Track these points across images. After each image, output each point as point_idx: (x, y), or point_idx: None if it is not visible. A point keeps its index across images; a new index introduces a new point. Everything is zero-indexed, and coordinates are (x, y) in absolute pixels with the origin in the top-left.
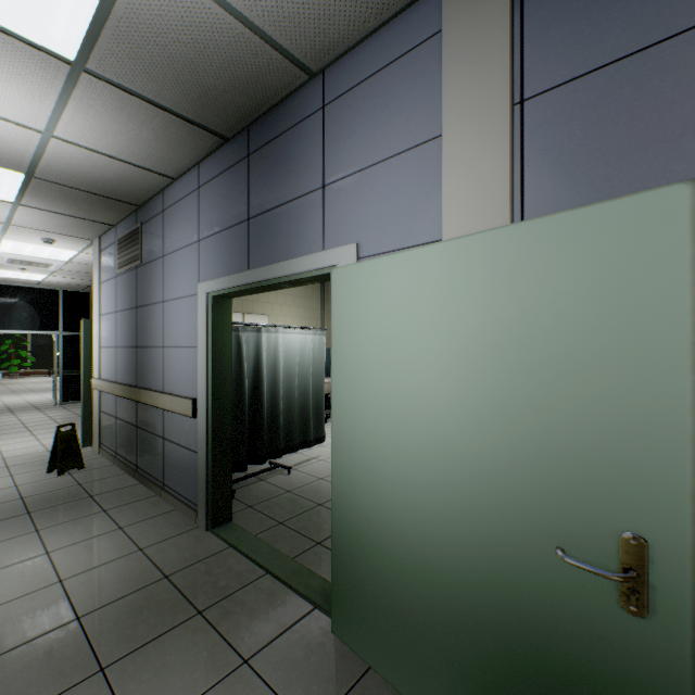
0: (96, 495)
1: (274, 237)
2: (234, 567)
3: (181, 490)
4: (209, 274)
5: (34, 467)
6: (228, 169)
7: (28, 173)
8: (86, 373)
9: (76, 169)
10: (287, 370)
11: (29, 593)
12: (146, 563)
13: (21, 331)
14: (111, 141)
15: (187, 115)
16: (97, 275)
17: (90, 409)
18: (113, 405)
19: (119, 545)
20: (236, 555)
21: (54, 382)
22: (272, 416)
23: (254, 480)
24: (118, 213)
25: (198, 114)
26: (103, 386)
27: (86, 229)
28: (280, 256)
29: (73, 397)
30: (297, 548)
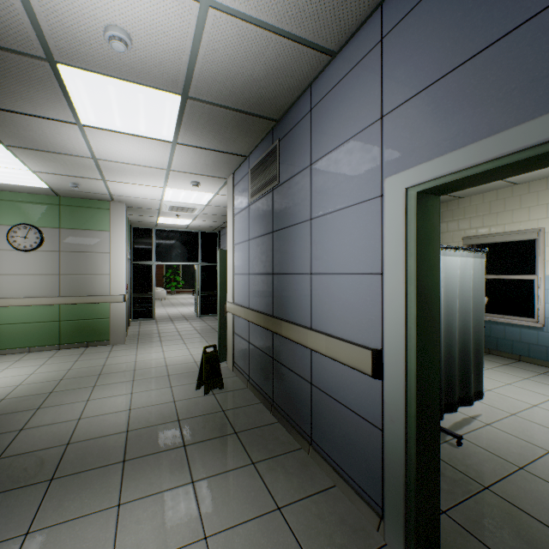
0: (239, 432)
1: None
2: None
3: (343, 463)
4: (406, 159)
5: (186, 379)
6: None
7: (183, 93)
8: (221, 296)
9: (227, 71)
10: (445, 304)
11: None
12: None
13: (176, 263)
14: None
15: None
16: (230, 209)
17: (224, 329)
18: (245, 329)
19: None
20: None
21: (195, 300)
22: None
23: None
24: (254, 137)
25: None
26: (236, 310)
27: (223, 166)
28: None
29: (207, 312)
30: None
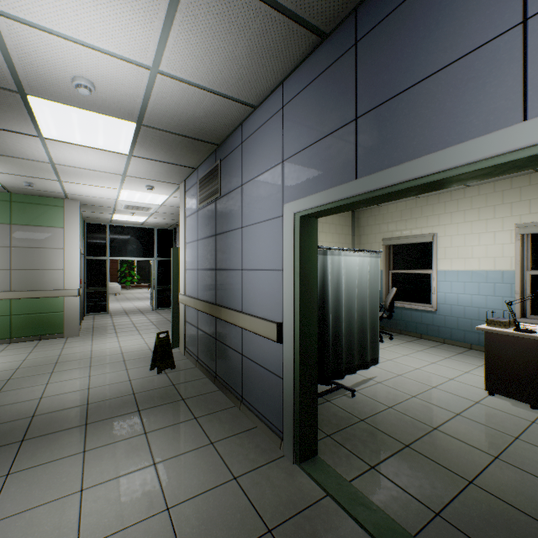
0: (186, 399)
1: (402, 128)
2: (343, 534)
3: (261, 409)
4: (295, 193)
5: (141, 363)
6: (323, 72)
7: (138, 121)
8: (174, 289)
9: (174, 111)
10: (347, 292)
11: (141, 520)
12: (243, 500)
13: (132, 258)
14: (206, 67)
15: (289, 6)
16: (182, 211)
17: (177, 318)
18: (195, 317)
19: (214, 467)
20: (338, 512)
21: (151, 294)
22: (334, 337)
23: (320, 400)
24: (201, 155)
25: (302, 0)
26: (187, 301)
27: (175, 174)
28: (416, 151)
29: (162, 305)
30: (411, 518)
